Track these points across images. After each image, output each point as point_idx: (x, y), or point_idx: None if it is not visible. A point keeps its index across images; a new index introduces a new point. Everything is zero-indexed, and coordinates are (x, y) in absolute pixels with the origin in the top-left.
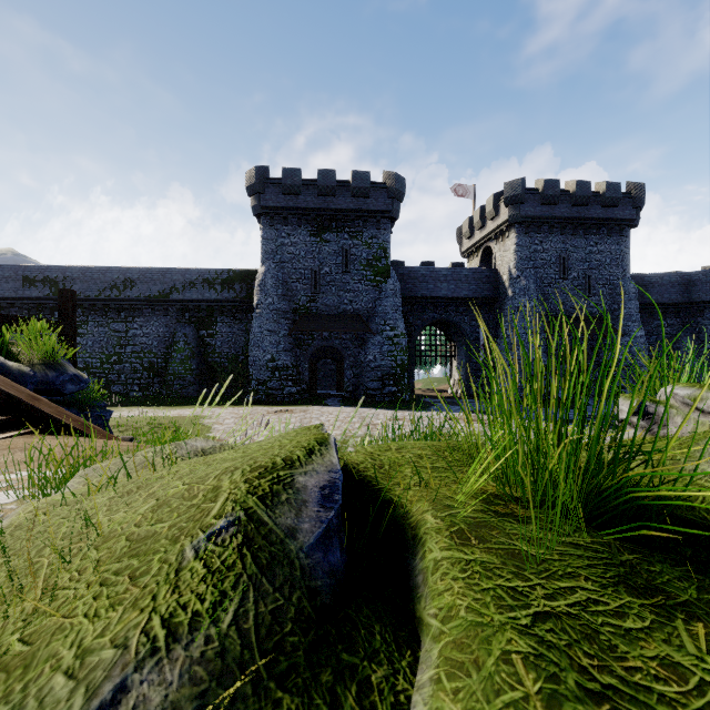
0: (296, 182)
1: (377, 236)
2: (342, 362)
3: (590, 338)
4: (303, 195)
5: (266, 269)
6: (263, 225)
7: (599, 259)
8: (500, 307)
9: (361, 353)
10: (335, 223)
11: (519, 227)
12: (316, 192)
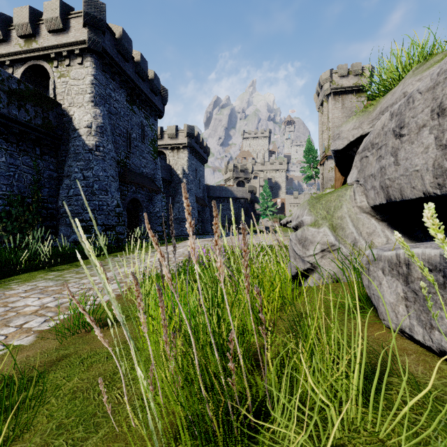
0: (130, 50)
1: (155, 125)
2: (137, 212)
3: (200, 207)
4: (128, 63)
5: (103, 112)
6: (96, 65)
7: (201, 173)
8: (175, 187)
9: (150, 206)
10: (138, 101)
11: (189, 149)
12: (134, 68)
